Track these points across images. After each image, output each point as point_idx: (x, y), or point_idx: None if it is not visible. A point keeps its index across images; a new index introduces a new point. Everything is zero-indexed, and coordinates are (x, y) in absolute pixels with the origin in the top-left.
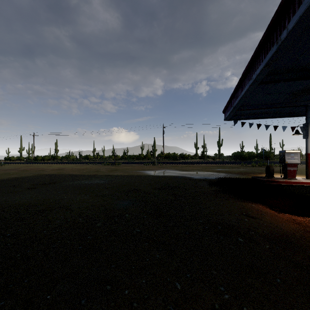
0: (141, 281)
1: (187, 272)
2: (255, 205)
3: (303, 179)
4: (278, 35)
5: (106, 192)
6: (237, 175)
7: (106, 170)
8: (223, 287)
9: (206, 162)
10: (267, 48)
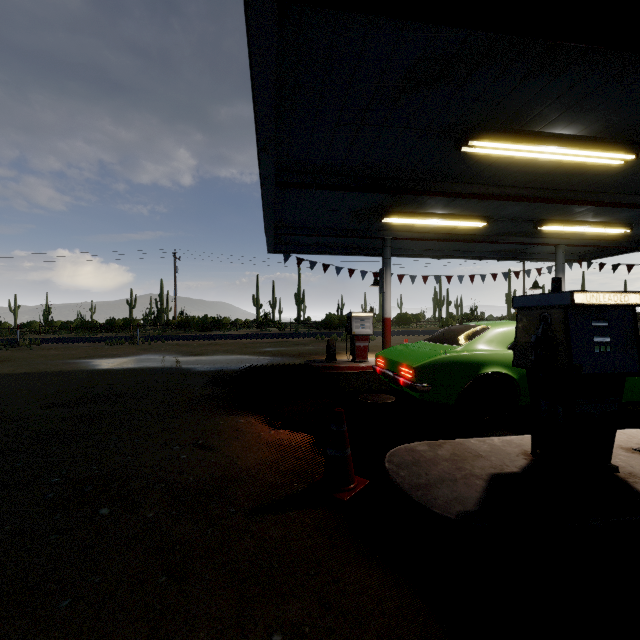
0: None
1: None
2: (246, 420)
3: None
4: None
5: None
6: (290, 359)
7: None
8: None
9: (262, 334)
10: None
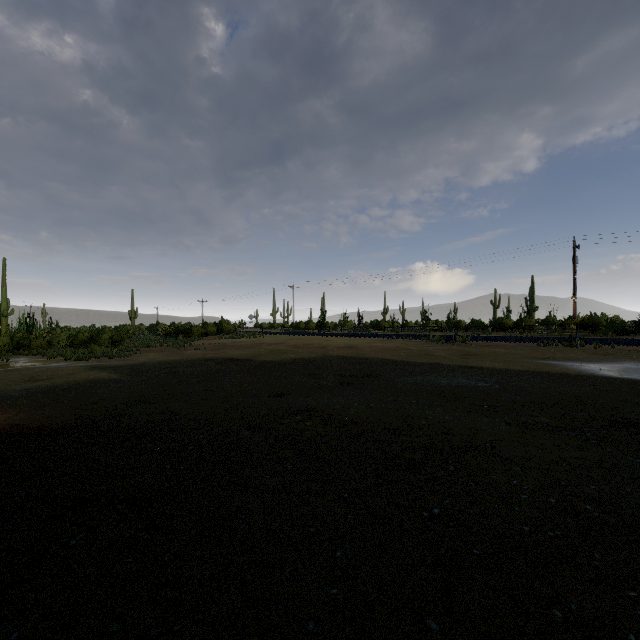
0: None
1: None
2: None
3: None
4: None
5: (538, 416)
6: None
7: (447, 353)
8: None
9: None
10: None
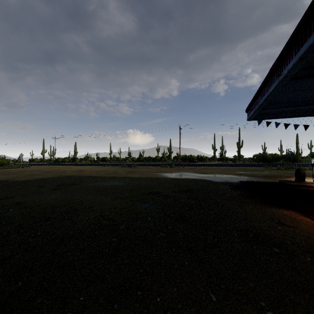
0: (172, 289)
1: (221, 283)
2: (287, 212)
3: None
4: None
5: (126, 194)
6: (262, 179)
7: (123, 172)
8: (263, 302)
9: (225, 164)
10: (302, 40)
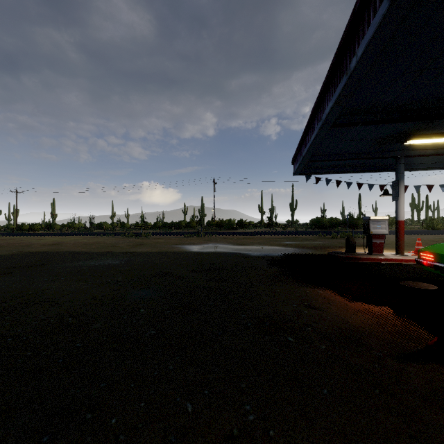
0: (139, 404)
1: (206, 388)
2: (323, 291)
3: (392, 255)
4: (348, 63)
5: (119, 277)
6: (310, 250)
7: (127, 244)
8: (249, 405)
9: (273, 232)
10: (337, 80)
